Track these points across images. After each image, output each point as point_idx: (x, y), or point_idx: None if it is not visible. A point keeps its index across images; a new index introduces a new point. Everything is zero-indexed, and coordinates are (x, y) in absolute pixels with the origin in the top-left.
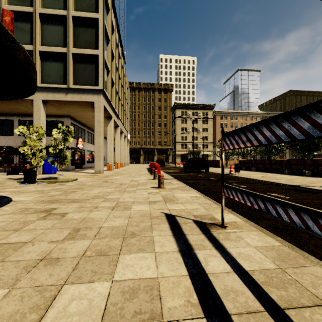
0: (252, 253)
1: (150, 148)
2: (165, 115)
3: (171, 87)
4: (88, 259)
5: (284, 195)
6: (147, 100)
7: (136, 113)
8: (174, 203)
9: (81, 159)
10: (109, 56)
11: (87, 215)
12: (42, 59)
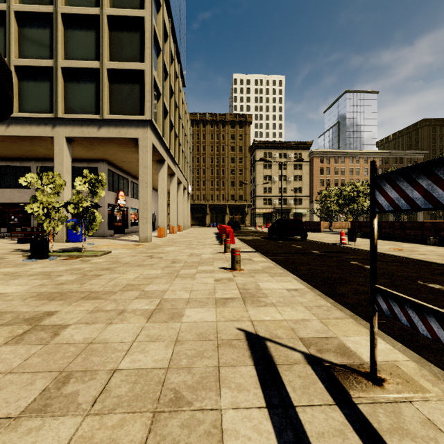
0: None
1: (220, 204)
2: (240, 158)
3: (249, 119)
4: None
5: None
6: (215, 137)
7: (200, 156)
8: (260, 305)
9: (122, 220)
10: (160, 72)
11: (100, 333)
12: (66, 78)
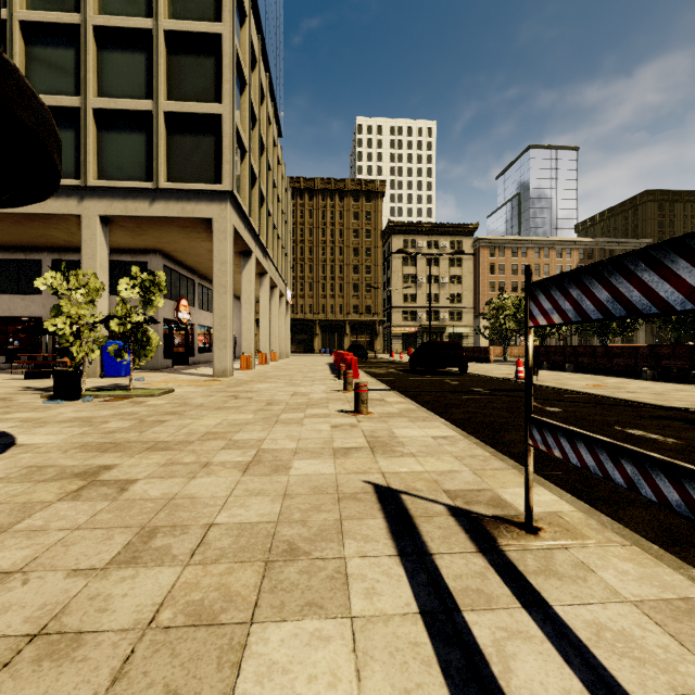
0: (635, 627)
1: (336, 319)
2: (368, 248)
3: (381, 188)
4: (162, 638)
5: (661, 435)
6: (328, 216)
7: (305, 245)
8: (394, 455)
9: (185, 344)
10: (245, 117)
11: (182, 488)
12: (100, 126)
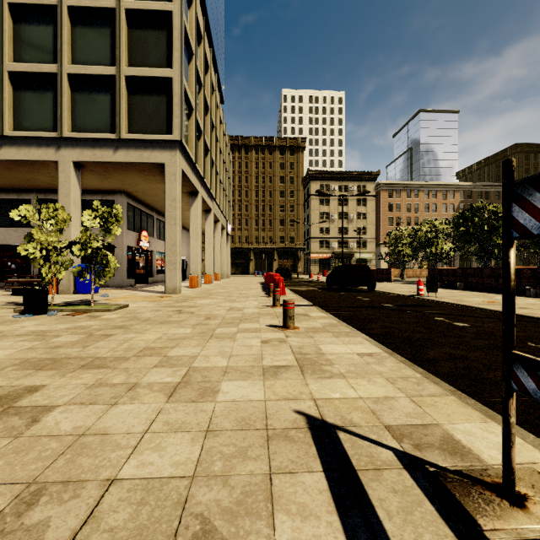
0: None
1: (266, 248)
2: (291, 191)
3: (302, 143)
4: None
5: None
6: (260, 166)
7: (242, 189)
8: (324, 376)
9: (146, 267)
10: (192, 82)
11: (98, 419)
12: (73, 88)
